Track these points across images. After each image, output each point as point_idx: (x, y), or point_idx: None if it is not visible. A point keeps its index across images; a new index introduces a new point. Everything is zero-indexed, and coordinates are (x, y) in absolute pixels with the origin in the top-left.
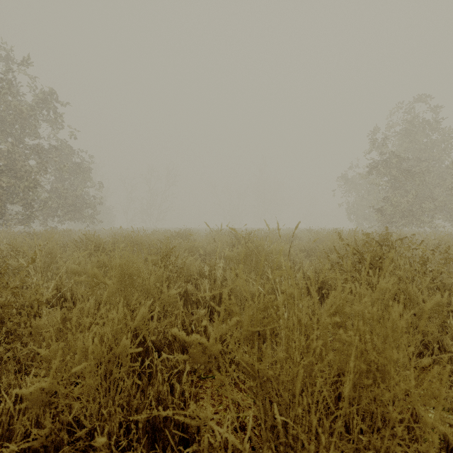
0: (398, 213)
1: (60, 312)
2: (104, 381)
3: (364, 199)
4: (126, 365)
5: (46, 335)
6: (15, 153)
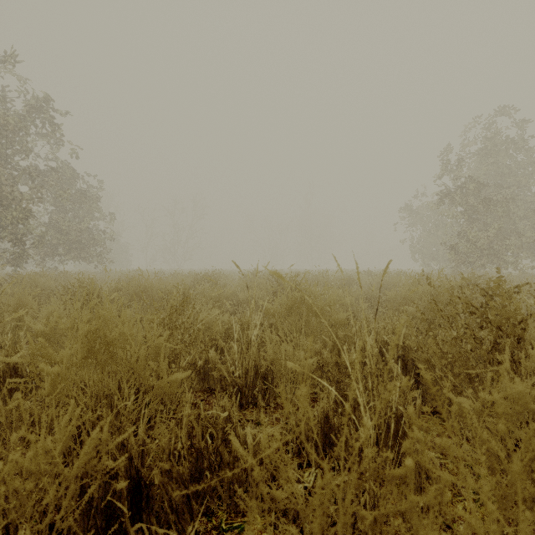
0: (475, 251)
1: None
2: None
3: (432, 235)
4: None
5: None
6: (1, 175)
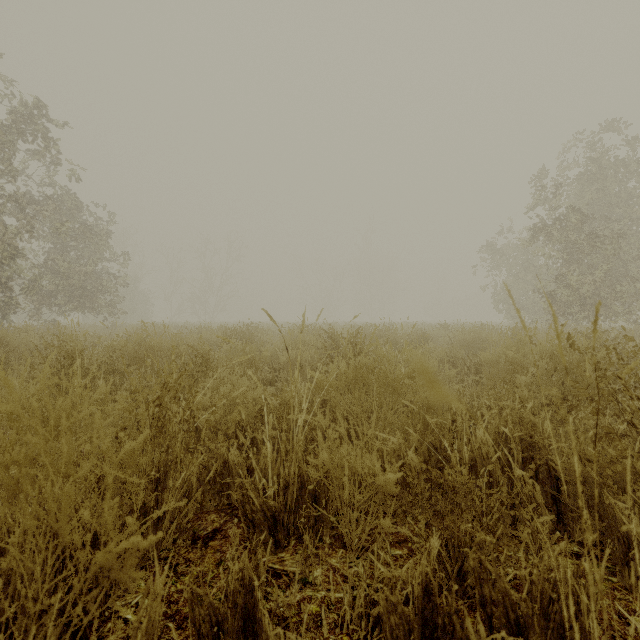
0: (577, 300)
1: None
2: None
3: (520, 280)
4: None
5: None
6: None
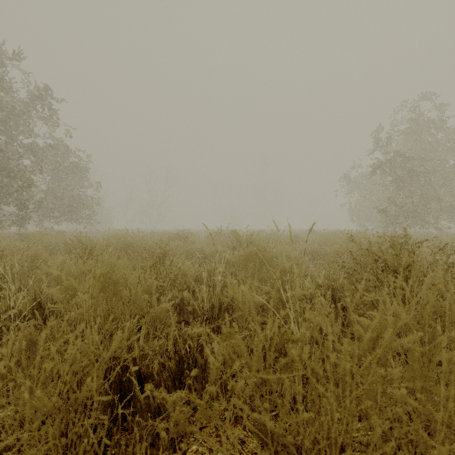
0: (402, 214)
1: (25, 332)
2: (62, 438)
3: (367, 200)
4: (97, 408)
5: (0, 365)
6: (8, 151)
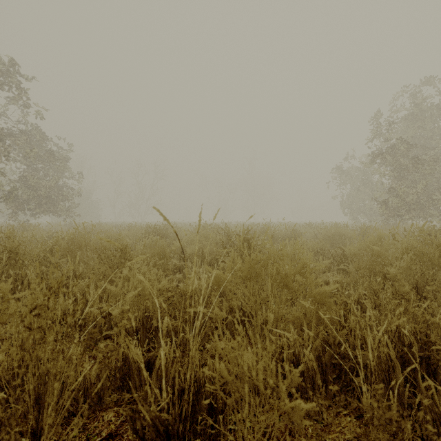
0: (404, 206)
1: None
2: None
3: (360, 192)
4: None
5: None
6: None
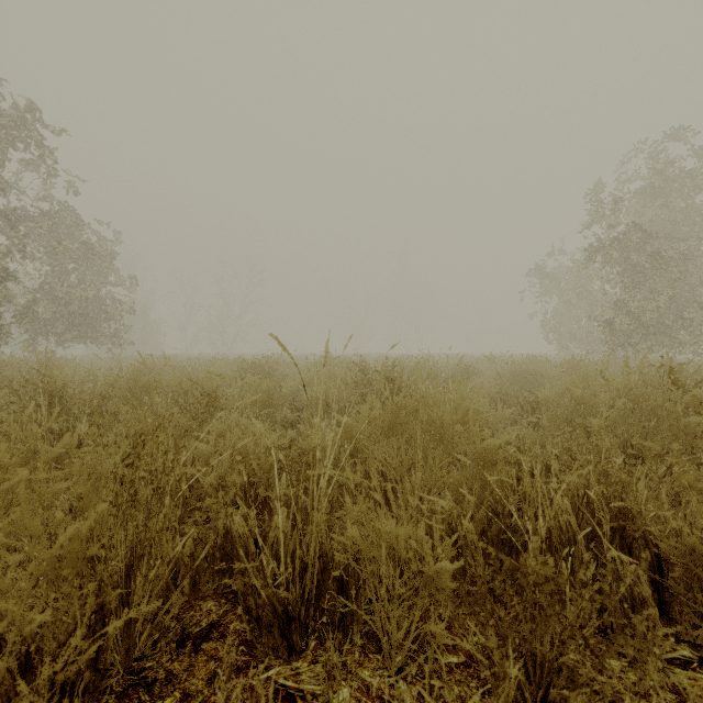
0: (639, 328)
1: None
2: None
3: (572, 307)
4: None
5: None
6: None
